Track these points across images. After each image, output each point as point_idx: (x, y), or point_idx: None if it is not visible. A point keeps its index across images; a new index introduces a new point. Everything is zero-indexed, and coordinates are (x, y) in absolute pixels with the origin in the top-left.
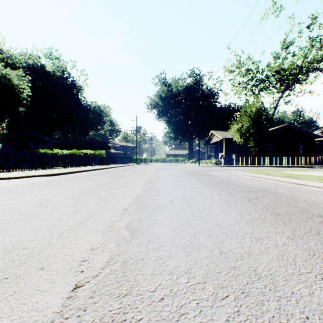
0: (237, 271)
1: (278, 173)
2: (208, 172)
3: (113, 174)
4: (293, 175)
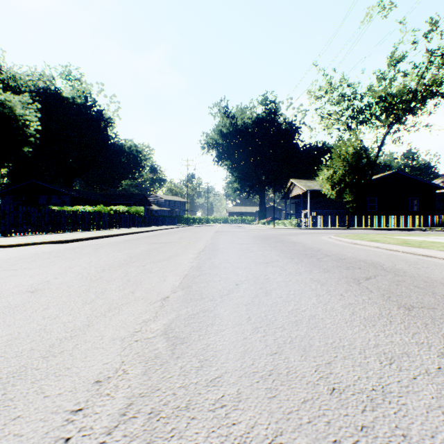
0: (372, 440)
1: (389, 239)
2: (288, 237)
3: (153, 241)
4: (412, 242)
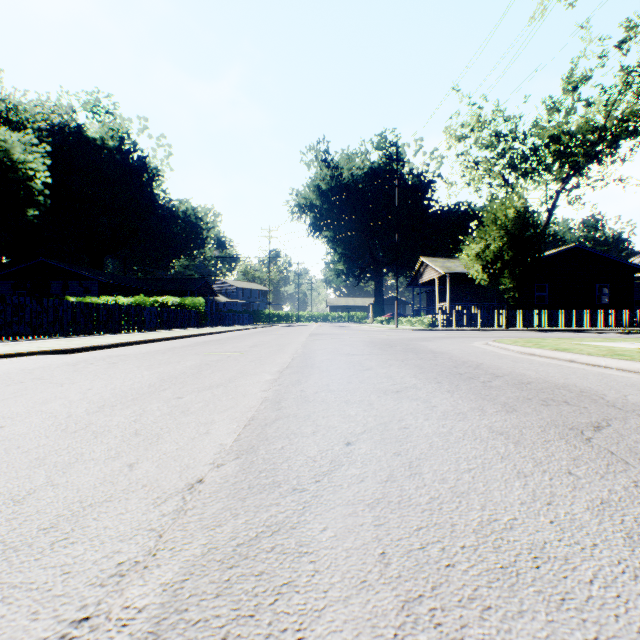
0: None
1: (585, 347)
2: (423, 343)
3: (211, 349)
4: (627, 353)
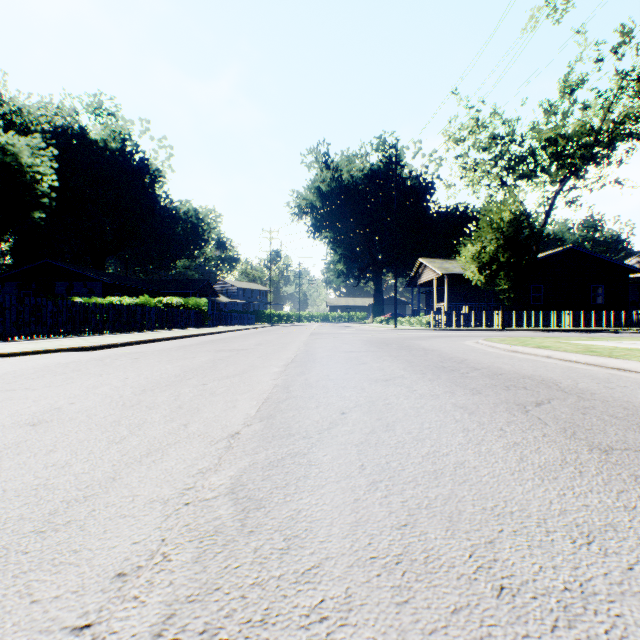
0: None
1: (565, 345)
2: (417, 342)
3: (219, 347)
4: (599, 350)
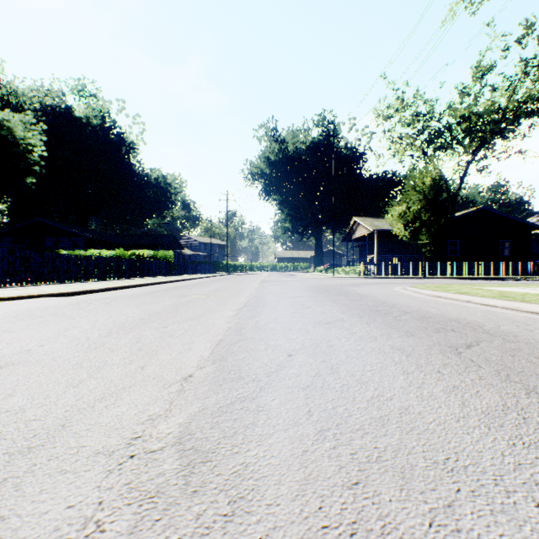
0: None
1: (482, 291)
2: (353, 288)
3: (182, 293)
4: (513, 295)
